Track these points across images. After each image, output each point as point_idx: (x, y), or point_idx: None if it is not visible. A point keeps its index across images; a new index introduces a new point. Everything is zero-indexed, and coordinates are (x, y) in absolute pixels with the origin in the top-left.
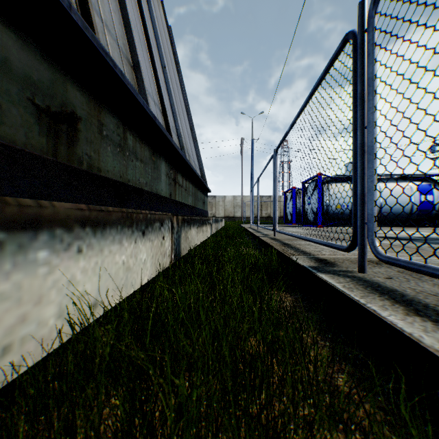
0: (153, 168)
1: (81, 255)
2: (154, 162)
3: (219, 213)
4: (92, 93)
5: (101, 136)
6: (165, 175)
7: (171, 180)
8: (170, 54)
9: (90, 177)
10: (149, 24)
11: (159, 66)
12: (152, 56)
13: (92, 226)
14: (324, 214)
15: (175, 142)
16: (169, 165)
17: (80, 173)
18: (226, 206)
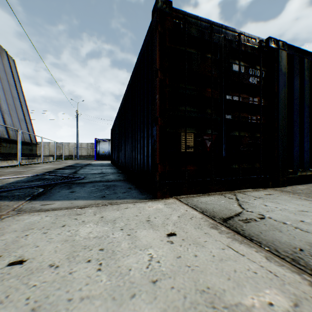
0: None
1: None
2: None
3: (66, 153)
4: None
5: None
6: None
7: None
8: (10, 82)
9: None
10: None
11: None
12: None
13: None
14: (98, 155)
15: (3, 131)
16: None
17: None
18: (70, 149)
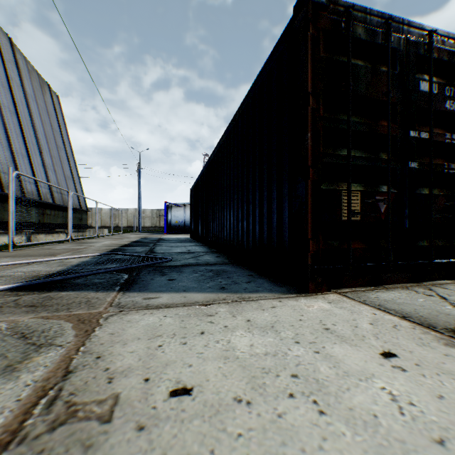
0: (28, 212)
1: (5, 237)
2: (29, 210)
3: (123, 223)
4: (3, 201)
5: (6, 210)
6: (36, 213)
7: (41, 214)
8: (54, 126)
9: (3, 222)
10: (31, 133)
11: (38, 154)
12: (31, 158)
13: (7, 234)
14: (169, 226)
15: (46, 193)
16: (39, 208)
17: (0, 222)
18: (129, 218)
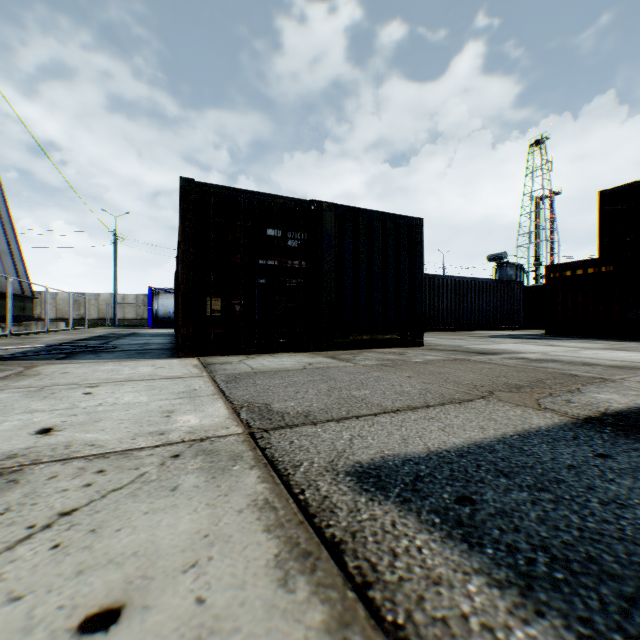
0: None
1: None
2: None
3: (92, 314)
4: None
5: None
6: None
7: None
8: None
9: None
10: None
11: None
12: None
13: None
14: (155, 318)
15: None
16: None
17: None
18: (102, 306)
